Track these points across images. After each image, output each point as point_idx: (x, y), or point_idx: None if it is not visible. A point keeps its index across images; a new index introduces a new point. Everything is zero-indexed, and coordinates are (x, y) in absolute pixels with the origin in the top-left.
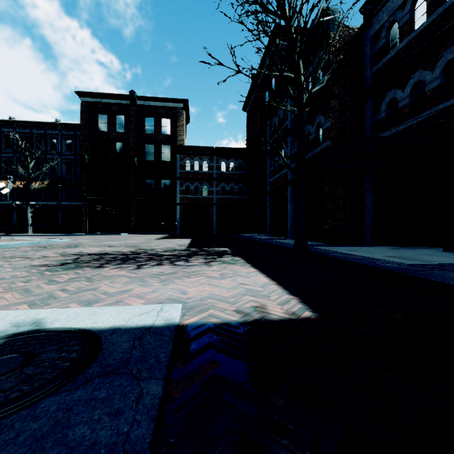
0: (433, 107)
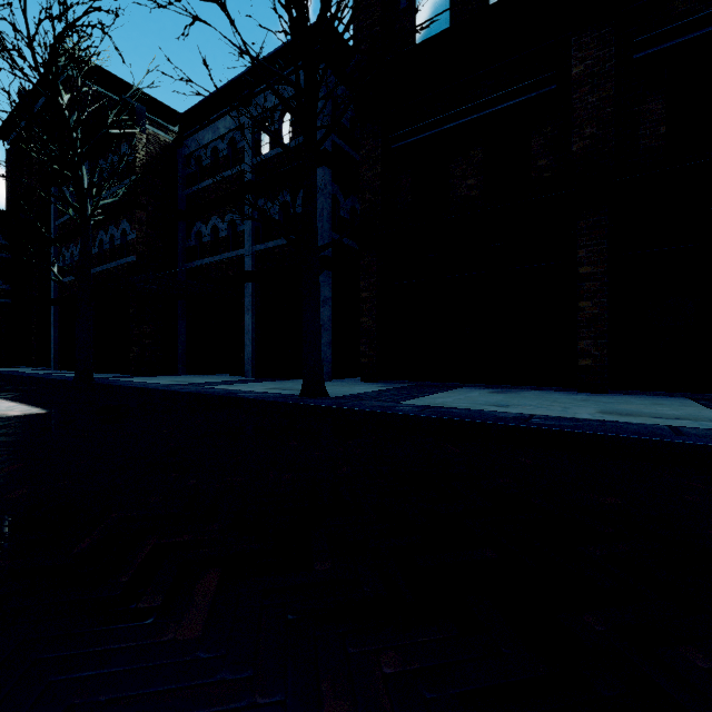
0: (223, 253)
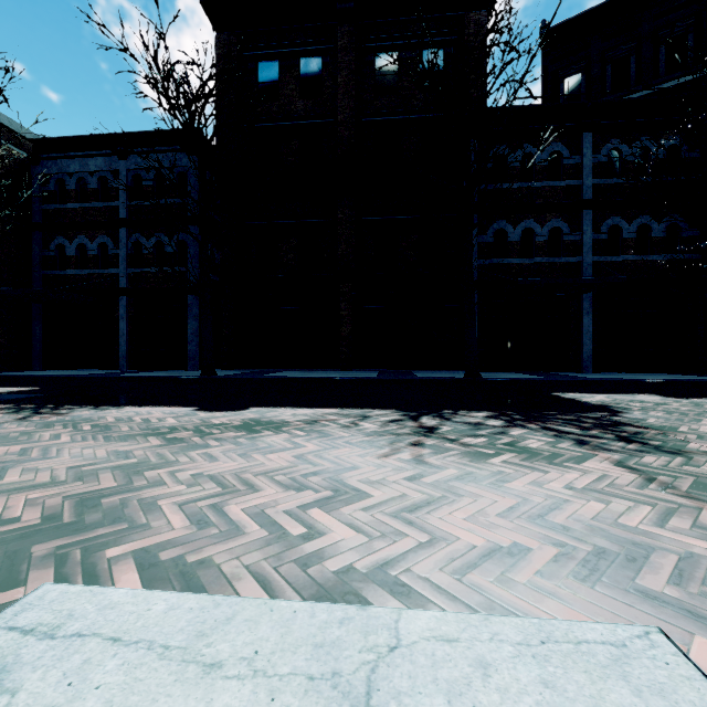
0: (93, 268)
